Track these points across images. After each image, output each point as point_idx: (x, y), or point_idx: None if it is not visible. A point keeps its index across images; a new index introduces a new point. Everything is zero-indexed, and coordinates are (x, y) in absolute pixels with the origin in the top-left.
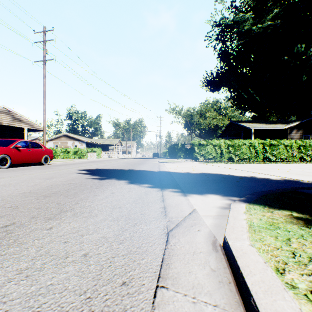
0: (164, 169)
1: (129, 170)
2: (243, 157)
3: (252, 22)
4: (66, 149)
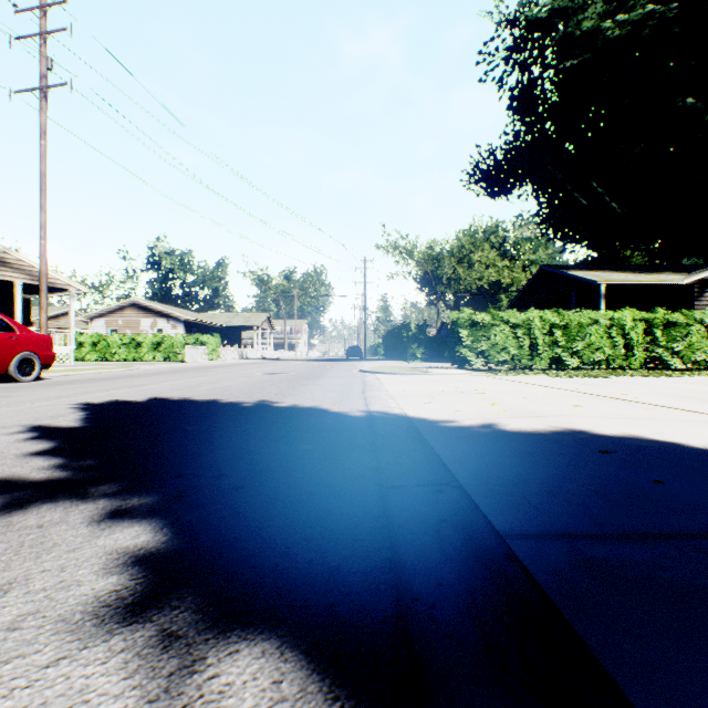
0: (385, 405)
1: (255, 410)
2: (589, 358)
3: (602, 9)
4: (132, 339)
